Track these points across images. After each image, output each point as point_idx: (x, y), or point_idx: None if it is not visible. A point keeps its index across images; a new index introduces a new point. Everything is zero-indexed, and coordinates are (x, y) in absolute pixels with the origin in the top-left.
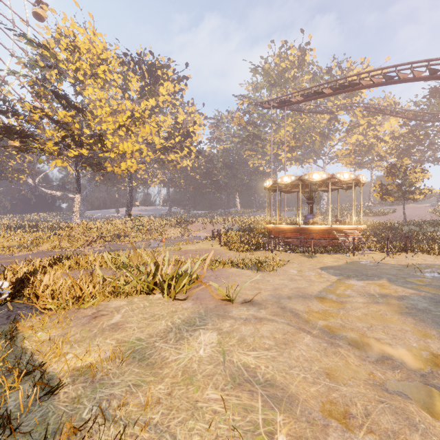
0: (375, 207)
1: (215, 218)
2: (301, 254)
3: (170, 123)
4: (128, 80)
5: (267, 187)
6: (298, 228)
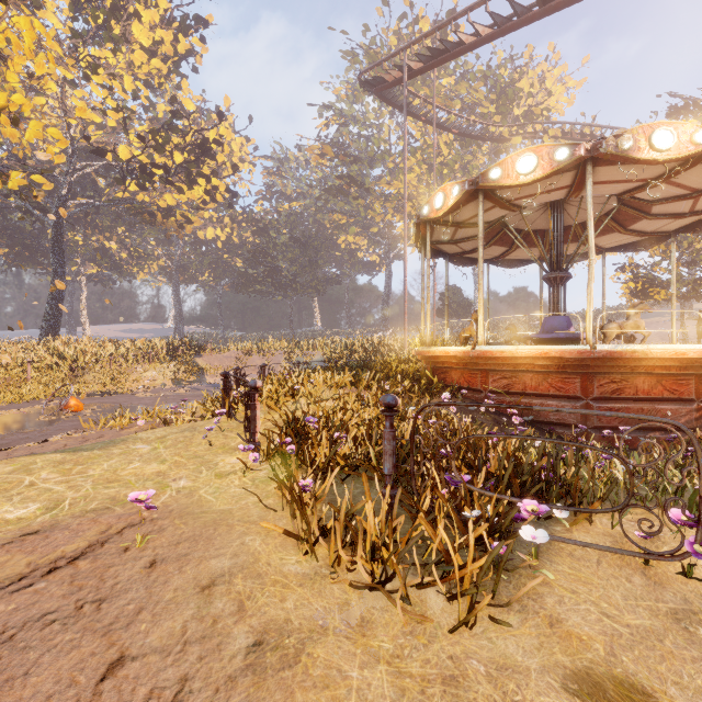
0: None
1: (269, 340)
2: None
3: (160, 114)
4: None
5: (433, 216)
6: (585, 357)
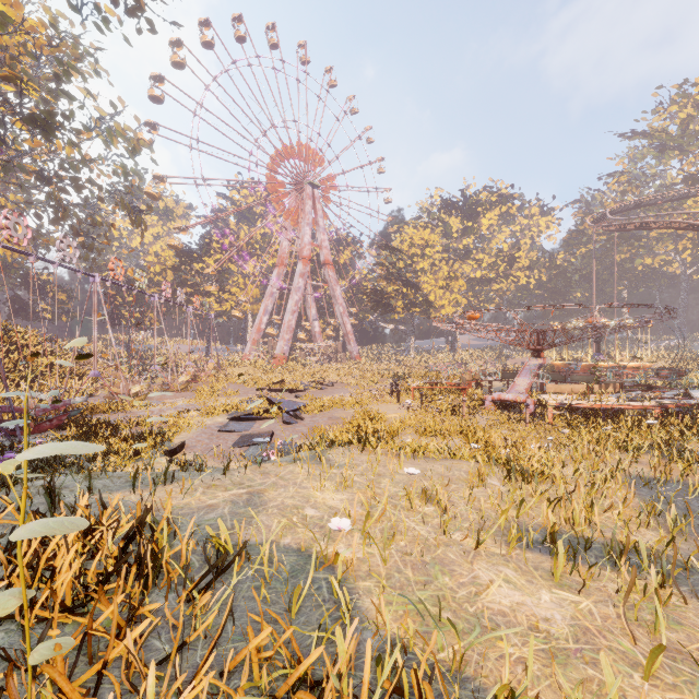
0: None
1: (545, 352)
2: None
3: (493, 253)
4: (450, 229)
5: None
6: (564, 364)
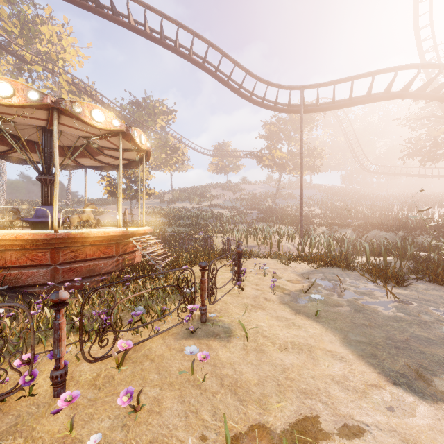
0: (75, 206)
1: None
2: (174, 328)
3: None
4: None
5: None
6: (52, 237)
